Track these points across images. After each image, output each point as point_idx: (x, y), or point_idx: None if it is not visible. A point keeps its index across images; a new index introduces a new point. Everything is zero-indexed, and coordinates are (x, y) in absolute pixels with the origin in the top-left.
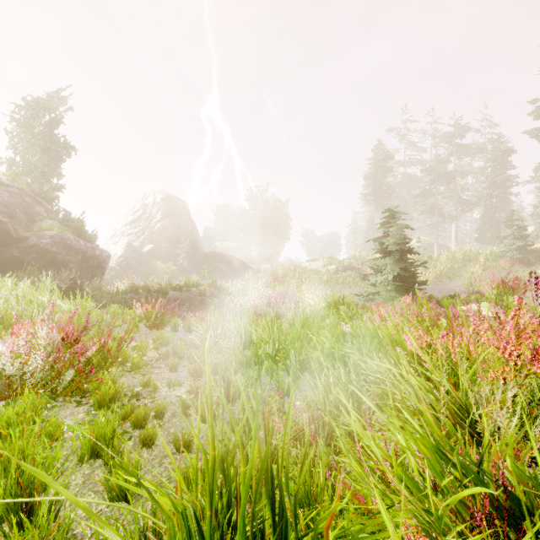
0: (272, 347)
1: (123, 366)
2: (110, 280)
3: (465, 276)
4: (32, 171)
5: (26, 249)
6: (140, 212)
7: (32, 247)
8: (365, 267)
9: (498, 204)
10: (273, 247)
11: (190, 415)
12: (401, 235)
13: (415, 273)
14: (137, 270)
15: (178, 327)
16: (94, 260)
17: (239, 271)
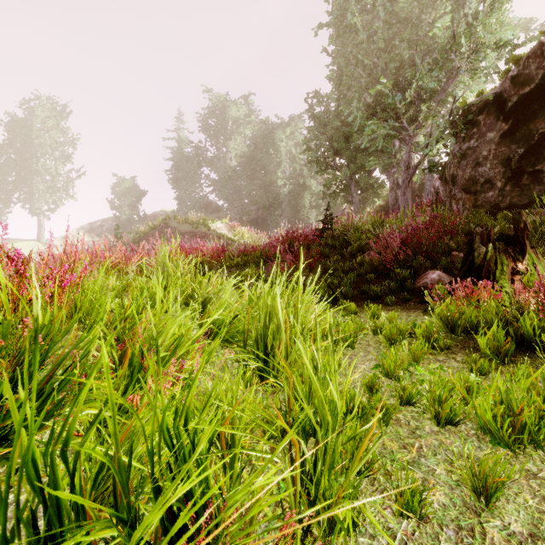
0: None
1: None
2: None
3: None
4: None
5: None
6: None
7: None
8: None
9: None
10: None
11: None
12: None
13: None
14: None
15: None
16: None
17: None
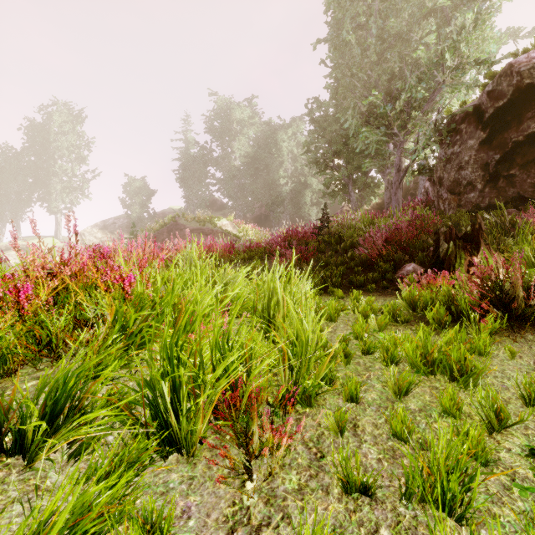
0: None
1: None
2: None
3: None
4: None
5: None
6: None
7: None
8: None
9: None
10: None
11: None
12: None
13: None
14: None
15: None
16: None
17: None
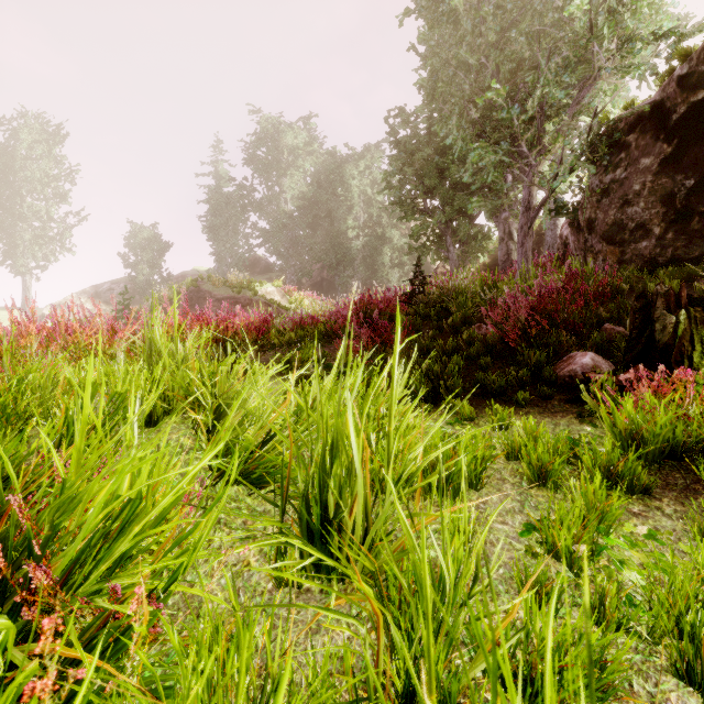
0: None
1: None
2: None
3: None
4: None
5: None
6: None
7: None
8: None
9: None
10: None
11: None
12: None
13: None
14: None
15: None
16: None
17: None
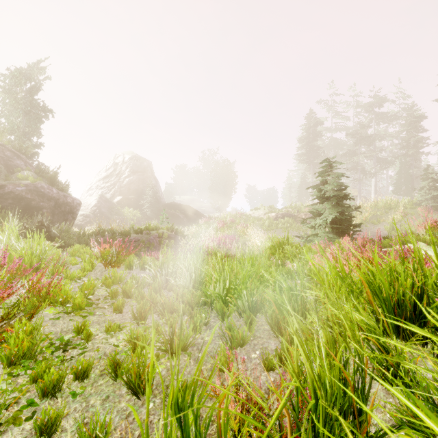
0: (223, 286)
1: (64, 307)
2: (85, 225)
3: (387, 221)
4: (15, 131)
5: (3, 195)
6: (111, 169)
7: (8, 194)
8: (301, 214)
9: (411, 162)
10: (222, 199)
11: (121, 374)
12: (338, 183)
13: (350, 217)
14: (108, 217)
15: (132, 265)
16: (66, 206)
17: (194, 218)
